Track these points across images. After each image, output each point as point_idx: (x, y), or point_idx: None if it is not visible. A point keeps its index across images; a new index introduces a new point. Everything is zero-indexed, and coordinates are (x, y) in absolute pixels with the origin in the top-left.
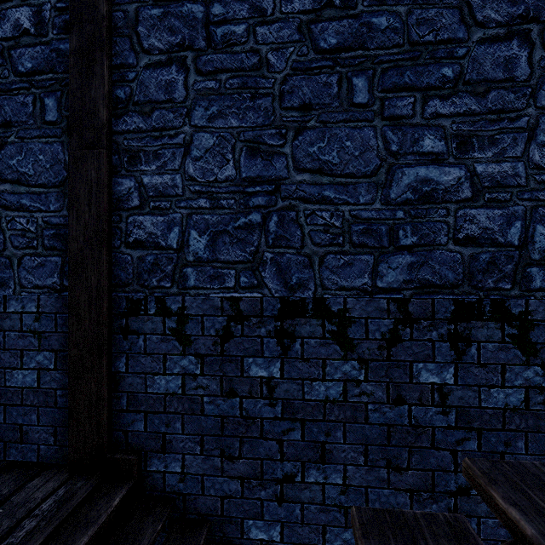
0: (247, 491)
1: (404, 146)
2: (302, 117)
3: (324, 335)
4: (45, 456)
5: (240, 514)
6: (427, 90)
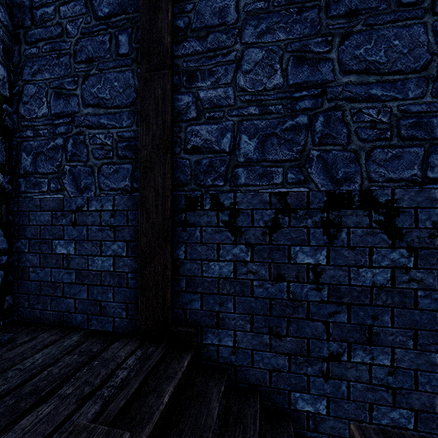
0: (294, 367)
1: None
2: (348, 23)
3: (370, 225)
4: (119, 327)
5: (287, 387)
6: None
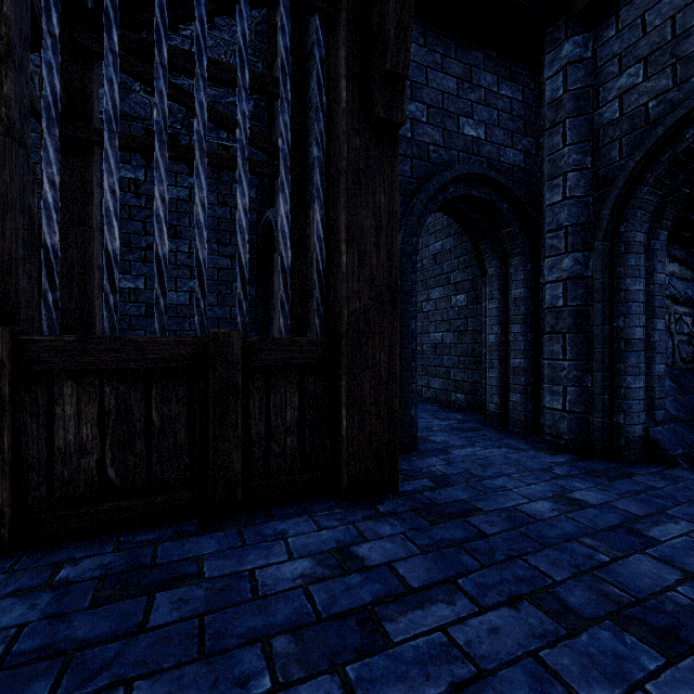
0: None
1: None
2: None
3: None
4: None
5: None
6: None
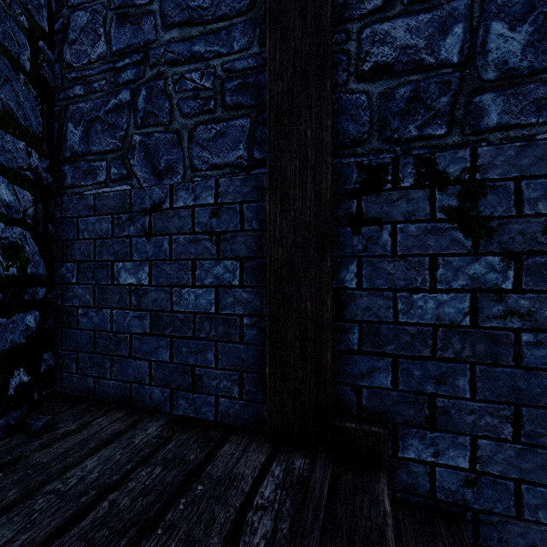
0: None
1: None
2: None
3: None
4: (226, 413)
5: None
6: None
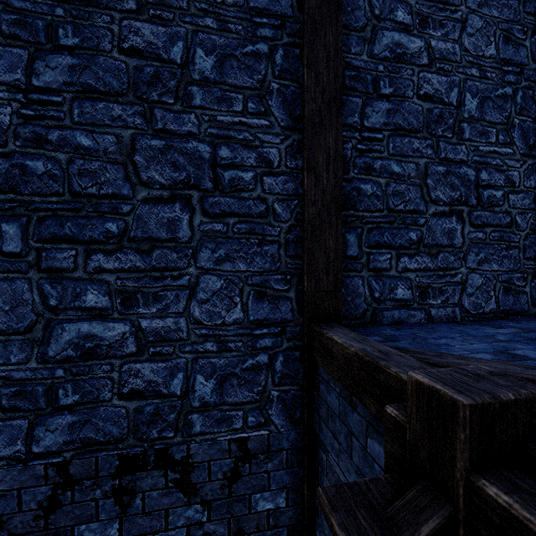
0: None
1: (65, 301)
2: None
3: None
4: None
5: None
6: (91, 244)
